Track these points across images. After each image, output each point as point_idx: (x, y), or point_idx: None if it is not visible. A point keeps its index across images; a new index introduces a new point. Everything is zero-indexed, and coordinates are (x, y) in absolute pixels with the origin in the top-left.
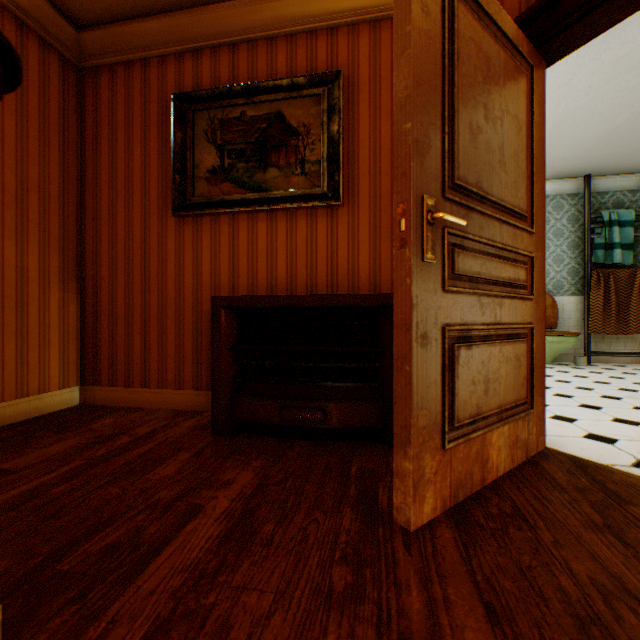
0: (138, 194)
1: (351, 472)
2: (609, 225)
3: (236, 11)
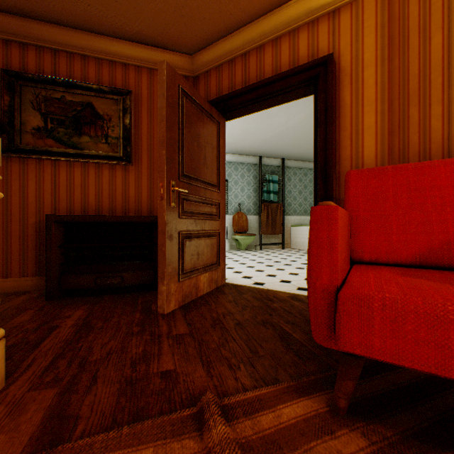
0: None
1: (139, 302)
2: (269, 182)
3: (59, 32)
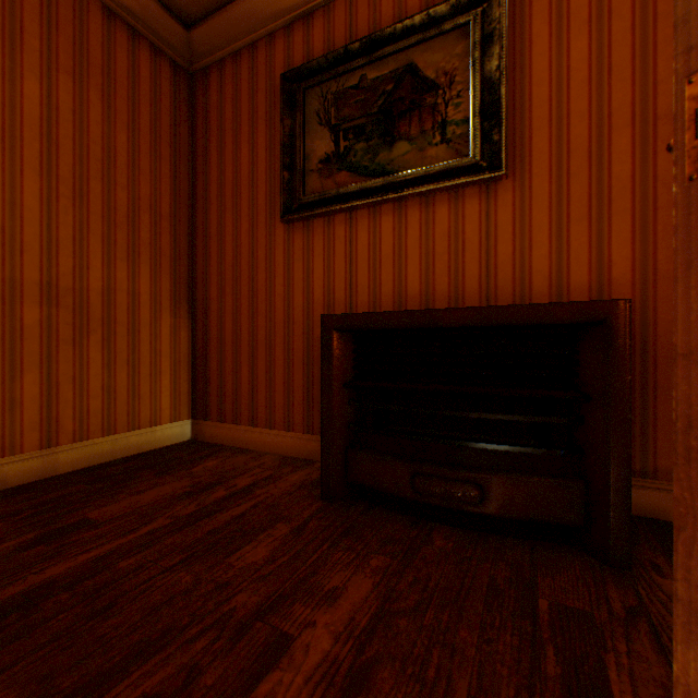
0: (245, 202)
1: (539, 612)
2: None
3: None
